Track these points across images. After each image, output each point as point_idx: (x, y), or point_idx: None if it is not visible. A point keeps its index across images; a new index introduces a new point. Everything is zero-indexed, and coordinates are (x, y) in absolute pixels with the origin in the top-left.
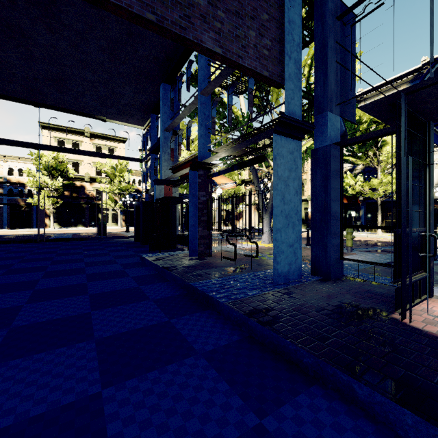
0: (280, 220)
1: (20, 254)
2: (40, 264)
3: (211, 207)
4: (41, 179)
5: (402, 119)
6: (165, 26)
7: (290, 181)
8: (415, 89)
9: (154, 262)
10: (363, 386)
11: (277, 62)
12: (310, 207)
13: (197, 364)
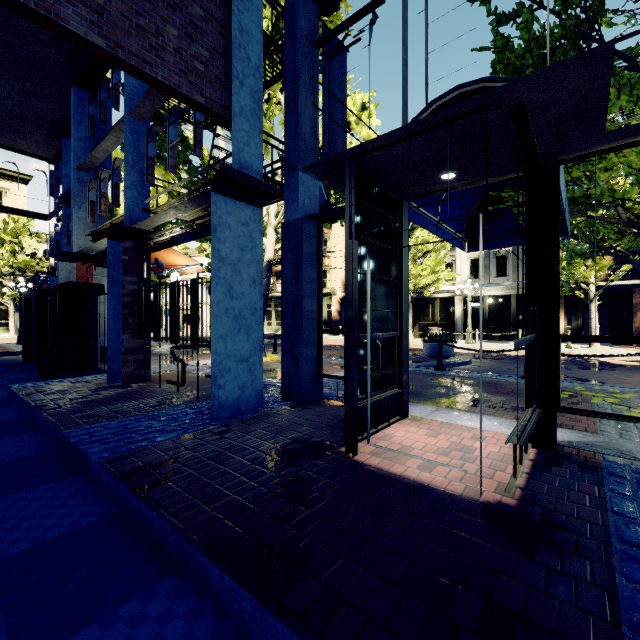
0: (224, 322)
1: None
2: None
3: (148, 302)
4: None
5: (347, 190)
6: None
7: (243, 266)
8: (359, 154)
9: (26, 398)
10: (216, 567)
11: (221, 86)
12: (334, 304)
13: None
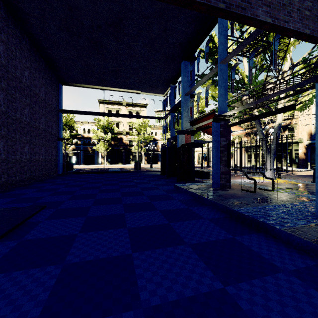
0: None
1: (99, 180)
2: (114, 187)
3: (229, 150)
4: (100, 134)
5: None
6: (231, 10)
7: None
8: None
9: (188, 190)
10: None
11: (317, 19)
12: (301, 148)
13: (291, 281)
